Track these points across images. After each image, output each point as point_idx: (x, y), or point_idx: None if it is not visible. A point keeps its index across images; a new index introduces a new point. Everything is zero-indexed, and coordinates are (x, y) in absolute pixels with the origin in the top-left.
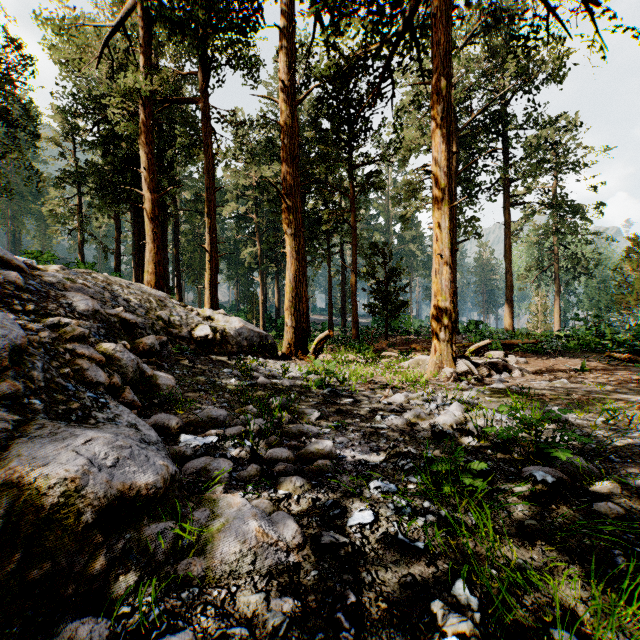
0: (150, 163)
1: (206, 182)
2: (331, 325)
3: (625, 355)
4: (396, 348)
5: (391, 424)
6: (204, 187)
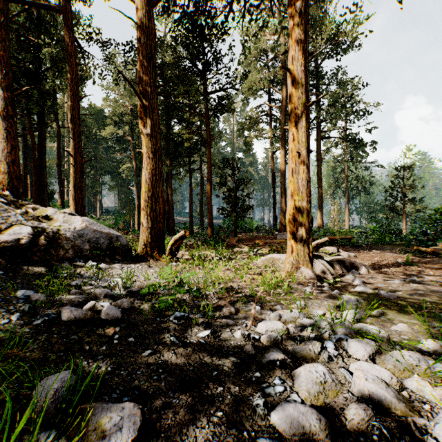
0: (2, 60)
1: (70, 90)
2: (191, 225)
3: (430, 249)
4: (244, 243)
5: (291, 434)
6: (90, 115)
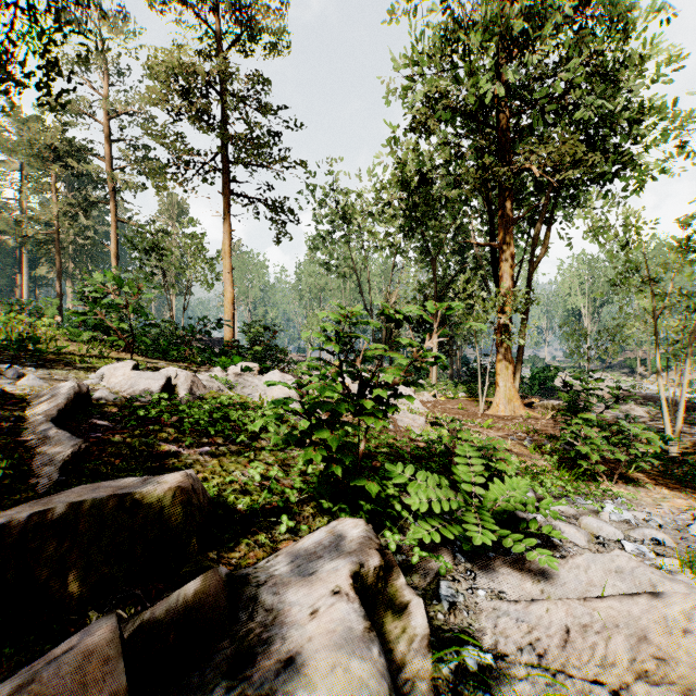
0: None
1: None
2: None
3: None
4: None
5: None
6: None
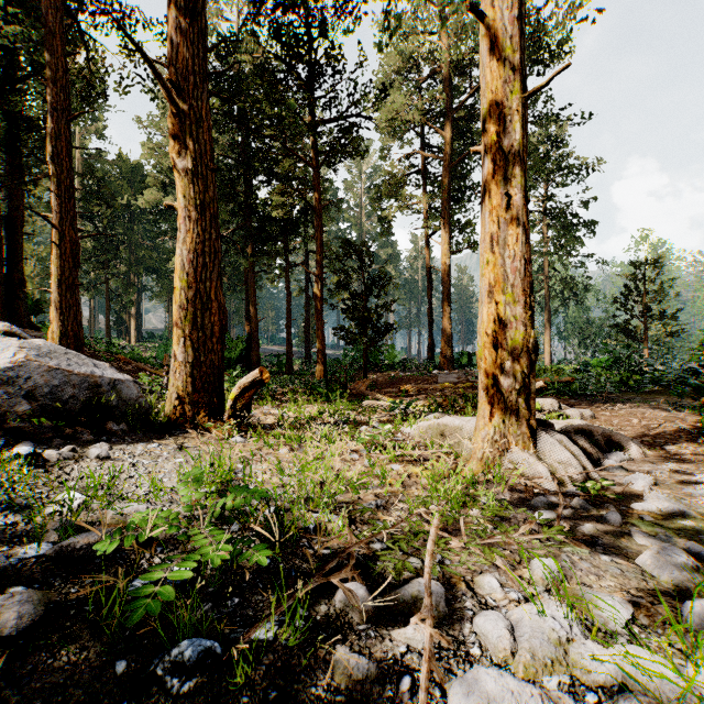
0: None
1: (50, 99)
2: (290, 358)
3: None
4: (380, 390)
5: None
6: (120, 173)
